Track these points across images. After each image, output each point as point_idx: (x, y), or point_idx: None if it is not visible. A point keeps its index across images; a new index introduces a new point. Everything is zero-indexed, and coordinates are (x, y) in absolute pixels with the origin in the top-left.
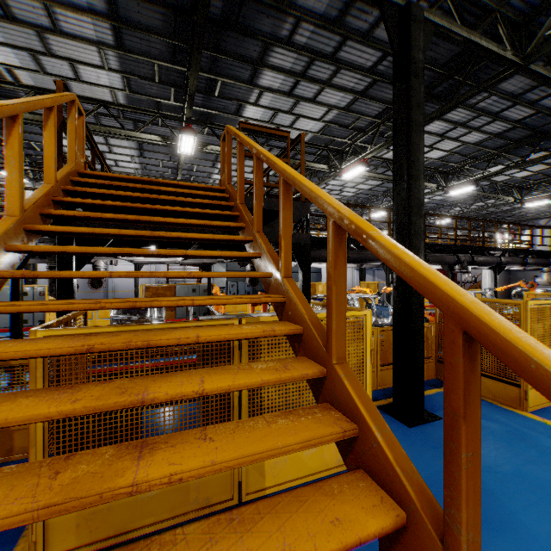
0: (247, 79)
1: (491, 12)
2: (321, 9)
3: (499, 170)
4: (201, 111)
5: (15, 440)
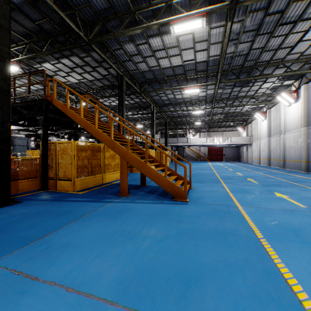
0: (56, 57)
1: (135, 79)
2: (96, 58)
3: (131, 114)
4: (16, 53)
5: (19, 186)
